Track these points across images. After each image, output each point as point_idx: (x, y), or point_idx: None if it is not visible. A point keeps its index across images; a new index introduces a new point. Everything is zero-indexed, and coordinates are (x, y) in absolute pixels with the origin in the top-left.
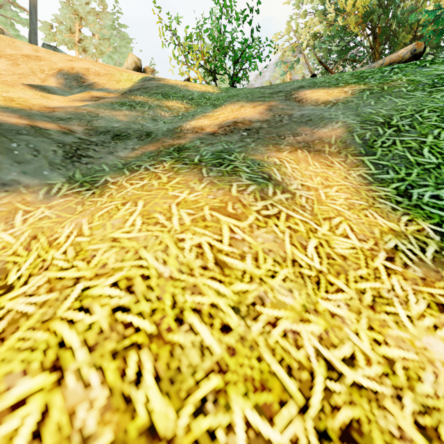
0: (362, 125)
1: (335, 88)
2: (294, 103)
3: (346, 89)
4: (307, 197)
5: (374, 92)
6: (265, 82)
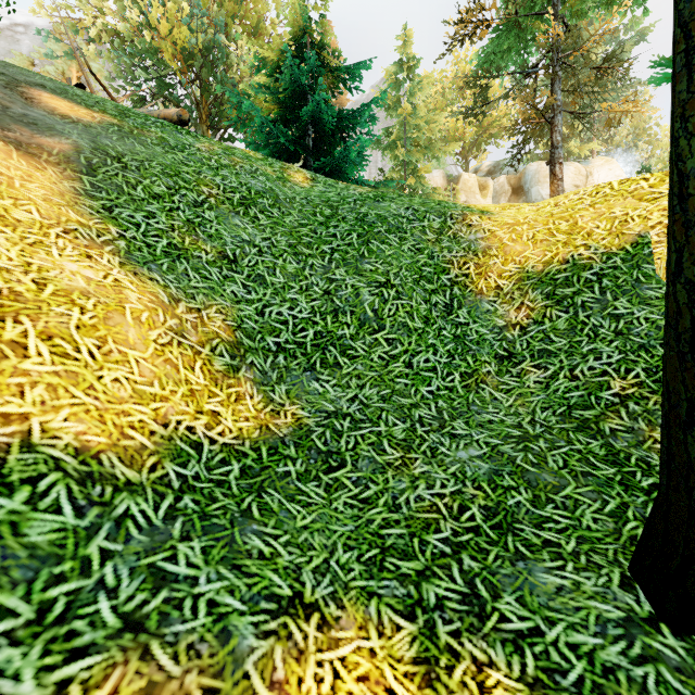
0: (94, 151)
1: (85, 108)
2: (19, 97)
3: (96, 115)
4: None
5: (122, 131)
6: (18, 54)
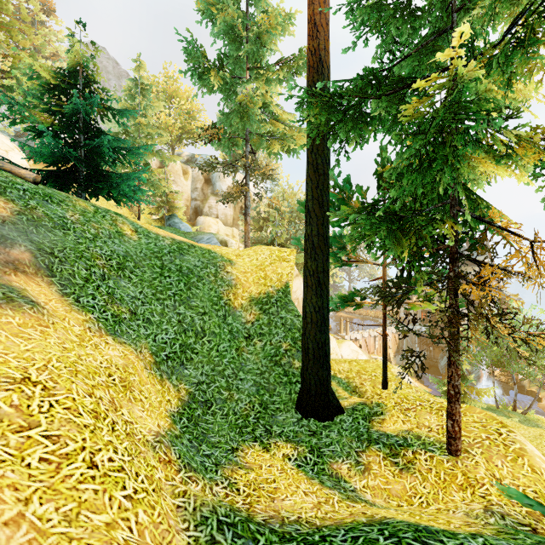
0: (40, 252)
1: None
2: None
3: (3, 204)
4: (51, 309)
5: (30, 219)
6: None
